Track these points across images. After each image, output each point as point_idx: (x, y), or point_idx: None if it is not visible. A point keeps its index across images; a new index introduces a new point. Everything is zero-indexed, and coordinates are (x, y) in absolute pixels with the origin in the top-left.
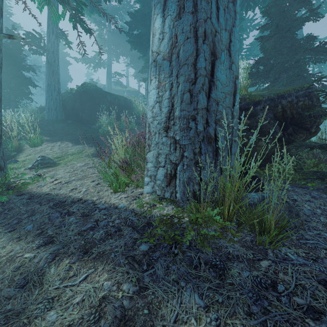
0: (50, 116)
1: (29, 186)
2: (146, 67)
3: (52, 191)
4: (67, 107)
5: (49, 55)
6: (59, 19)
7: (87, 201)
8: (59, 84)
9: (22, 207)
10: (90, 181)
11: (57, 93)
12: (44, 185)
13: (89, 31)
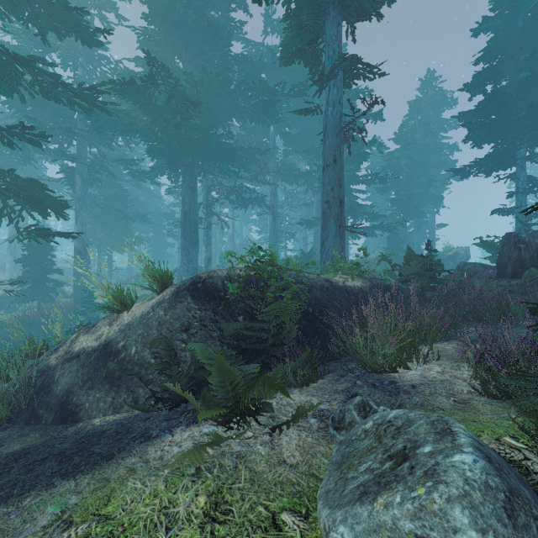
0: None
1: None
2: None
3: None
4: None
5: None
6: None
7: None
8: None
9: None
10: None
11: None
12: None
13: None
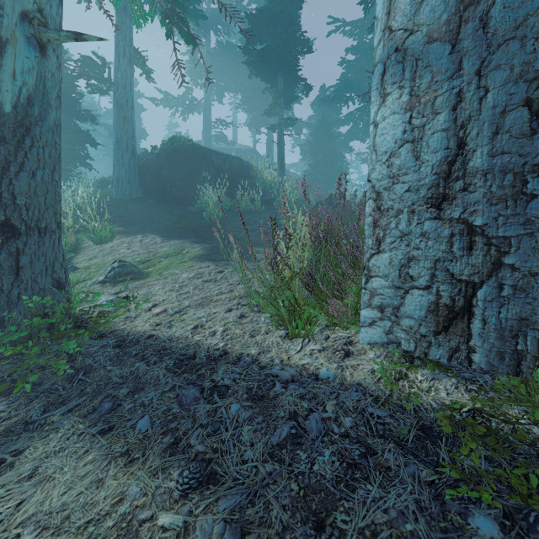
0: (120, 192)
1: (109, 318)
2: (276, 105)
3: (157, 331)
4: (146, 176)
5: (118, 92)
6: (145, 21)
7: (242, 357)
8: (133, 139)
9: (111, 368)
10: (222, 309)
11: (132, 154)
12: (136, 316)
13: (193, 41)
